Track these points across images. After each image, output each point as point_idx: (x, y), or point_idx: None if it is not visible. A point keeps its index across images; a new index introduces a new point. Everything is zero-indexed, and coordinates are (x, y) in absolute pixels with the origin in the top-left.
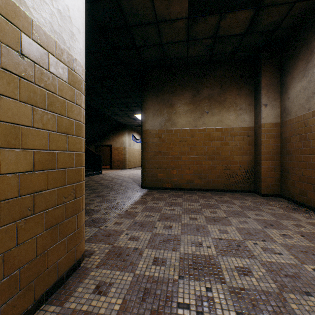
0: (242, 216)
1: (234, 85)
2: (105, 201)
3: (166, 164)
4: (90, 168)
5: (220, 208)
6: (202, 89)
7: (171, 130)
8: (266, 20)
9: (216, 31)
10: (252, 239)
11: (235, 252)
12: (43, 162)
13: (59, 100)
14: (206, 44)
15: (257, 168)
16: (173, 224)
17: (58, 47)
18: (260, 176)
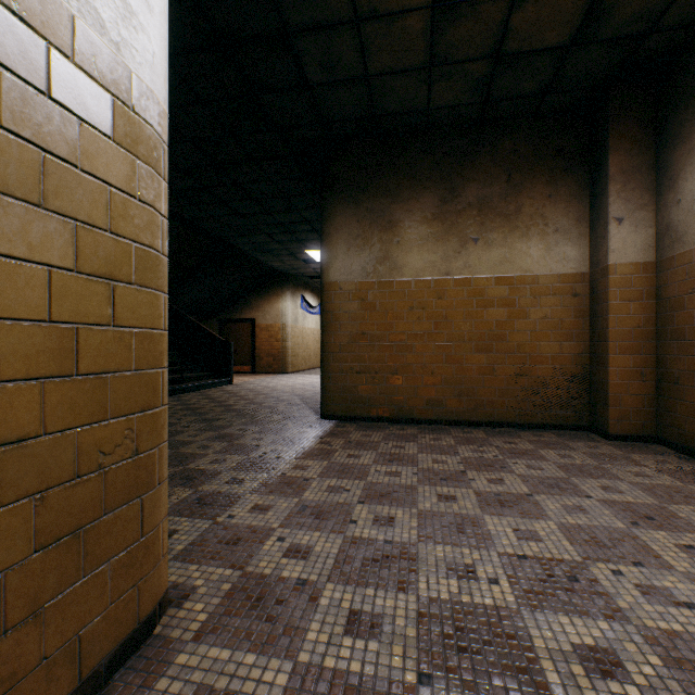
0: (571, 493)
1: (539, 174)
2: (233, 450)
3: (377, 363)
4: (206, 370)
5: (512, 470)
6: (462, 185)
7: (389, 283)
8: (625, 8)
9: (501, 40)
10: (607, 560)
11: (567, 599)
12: (30, 356)
13: (86, 184)
14: (474, 74)
15: (596, 371)
16: (396, 513)
17: (81, 34)
18: (604, 391)
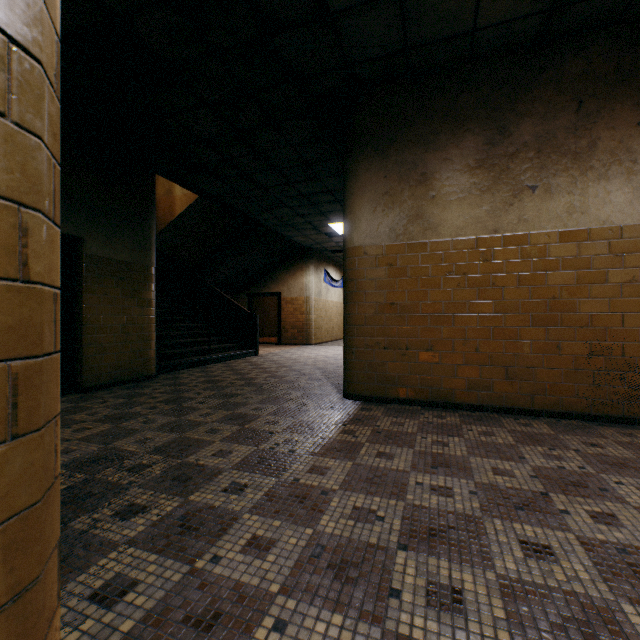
0: None
1: (623, 97)
2: (242, 437)
3: (408, 337)
4: (233, 342)
5: (620, 497)
6: (515, 122)
7: (422, 245)
8: None
9: None
10: None
11: None
12: None
13: None
14: None
15: None
16: (461, 578)
17: None
18: None
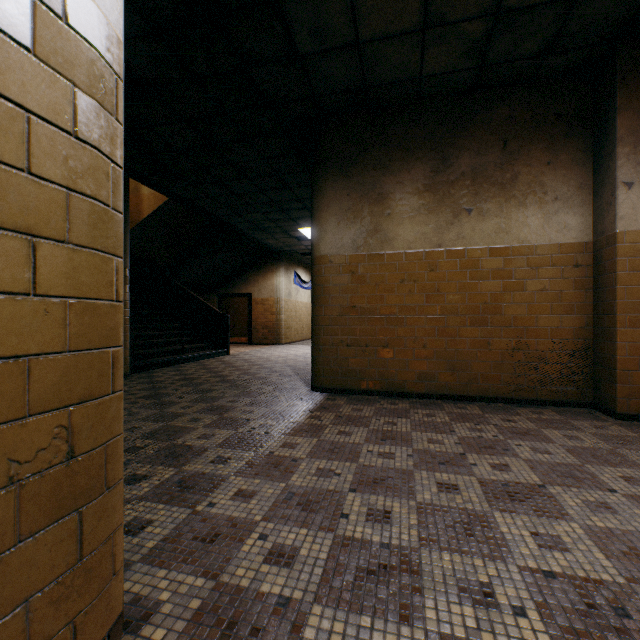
0: (589, 485)
1: (537, 140)
2: (222, 424)
3: (367, 336)
4: (205, 341)
5: (516, 454)
6: (455, 155)
7: (379, 256)
8: None
9: None
10: None
11: None
12: None
13: None
14: (470, 35)
15: (601, 346)
16: (392, 505)
17: None
18: (611, 367)
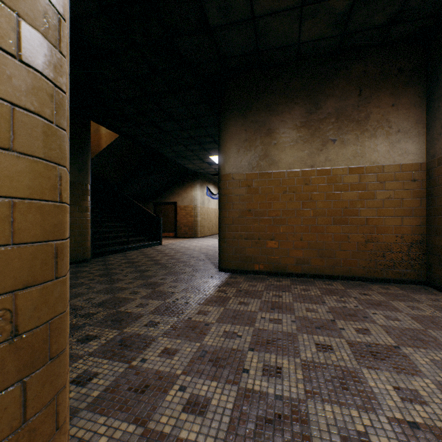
0: (434, 347)
1: (384, 89)
2: (154, 295)
3: (259, 232)
4: (144, 236)
5: (373, 320)
6: (323, 100)
7: (268, 174)
8: None
9: None
10: None
11: None
12: None
13: None
14: (336, 10)
15: (433, 239)
16: (282, 362)
17: None
18: (441, 255)
